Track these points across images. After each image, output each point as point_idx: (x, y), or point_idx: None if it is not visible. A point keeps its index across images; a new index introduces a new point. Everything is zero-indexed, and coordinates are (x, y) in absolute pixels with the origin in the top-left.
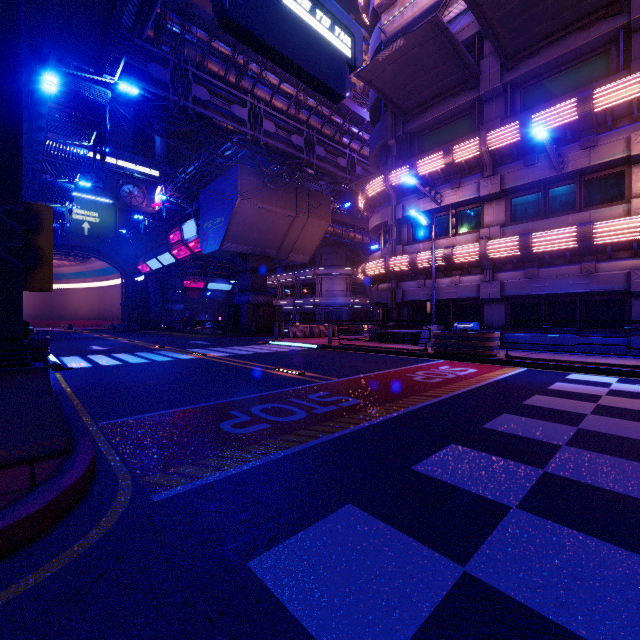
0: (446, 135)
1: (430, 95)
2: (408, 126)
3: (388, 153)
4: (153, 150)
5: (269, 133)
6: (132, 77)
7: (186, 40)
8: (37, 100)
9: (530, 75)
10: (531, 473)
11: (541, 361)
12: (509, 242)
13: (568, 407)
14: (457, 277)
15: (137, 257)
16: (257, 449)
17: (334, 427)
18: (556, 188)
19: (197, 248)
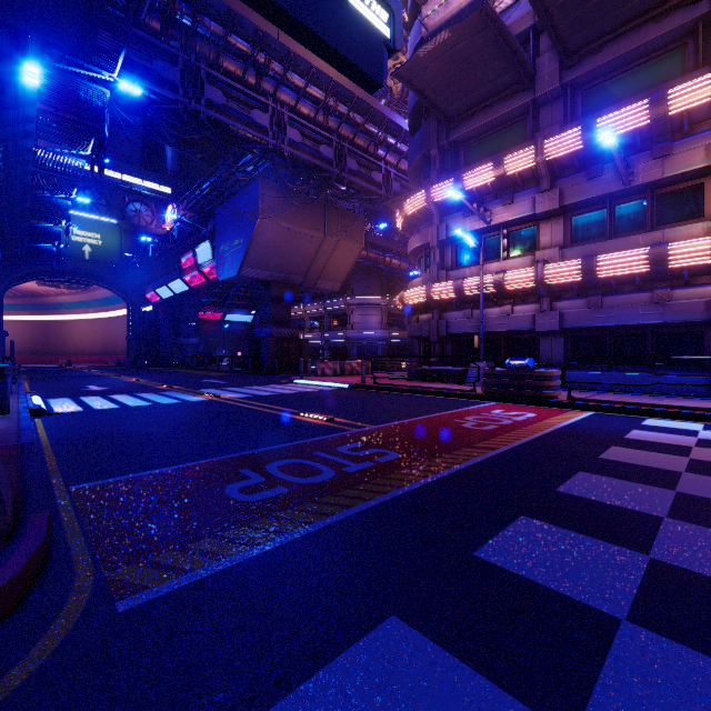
0: (496, 144)
1: (478, 98)
2: (453, 134)
3: (430, 165)
4: (164, 164)
5: (294, 143)
6: (135, 75)
7: (198, 34)
8: (23, 100)
9: (593, 74)
10: (634, 561)
11: (610, 404)
12: (570, 266)
13: (656, 462)
14: (509, 306)
15: (145, 284)
16: (269, 525)
17: (370, 492)
18: (623, 204)
19: (213, 274)
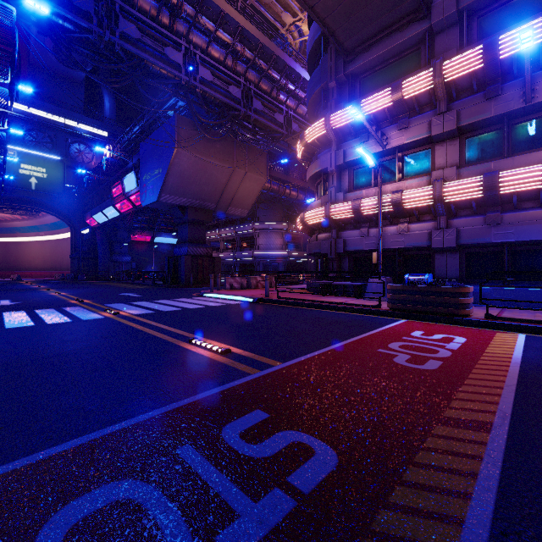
0: (390, 75)
1: (375, 29)
2: (350, 66)
3: (328, 98)
4: (103, 113)
5: (206, 82)
6: None
7: None
8: None
9: None
10: None
11: (539, 324)
12: (470, 183)
13: None
14: (405, 224)
15: (85, 212)
16: None
17: None
18: (520, 123)
19: (138, 201)
